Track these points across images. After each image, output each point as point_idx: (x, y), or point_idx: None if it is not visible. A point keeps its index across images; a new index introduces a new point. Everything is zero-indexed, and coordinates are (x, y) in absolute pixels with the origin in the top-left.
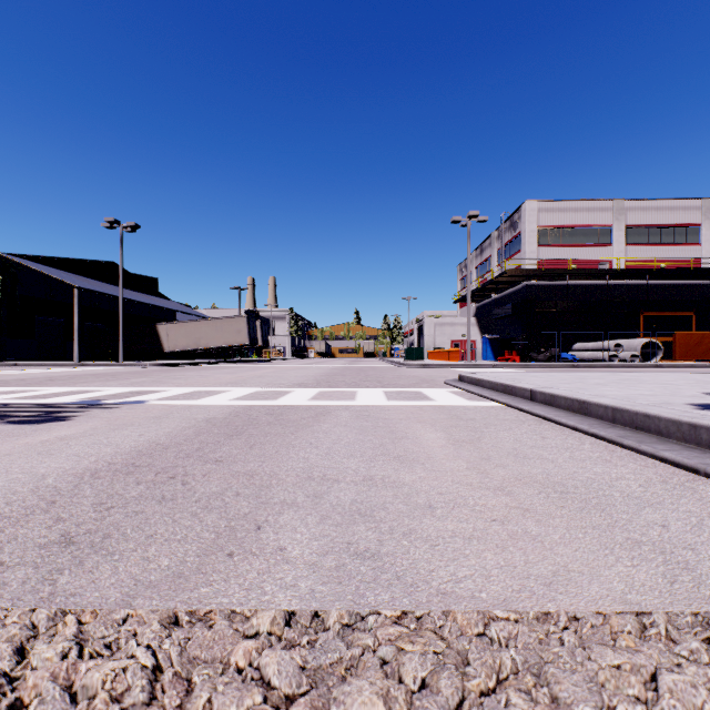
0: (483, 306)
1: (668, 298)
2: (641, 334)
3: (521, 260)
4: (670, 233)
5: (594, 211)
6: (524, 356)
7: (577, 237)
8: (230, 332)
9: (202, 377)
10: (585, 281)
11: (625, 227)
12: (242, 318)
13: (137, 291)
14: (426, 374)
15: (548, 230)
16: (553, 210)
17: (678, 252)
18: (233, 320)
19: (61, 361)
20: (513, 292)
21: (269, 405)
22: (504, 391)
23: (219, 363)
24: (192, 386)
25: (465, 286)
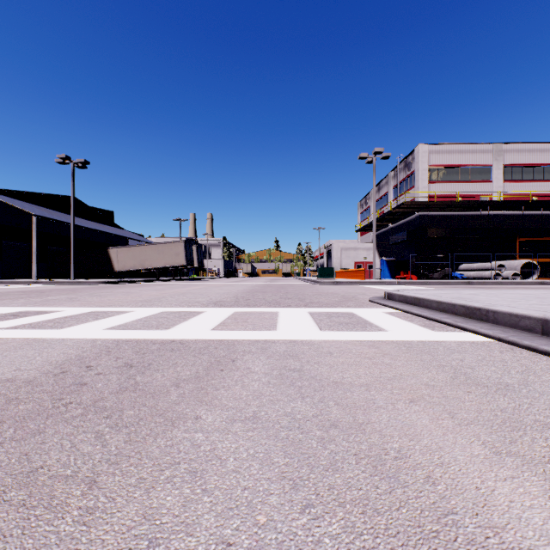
0: (380, 234)
1: (539, 226)
2: (518, 256)
3: (415, 194)
4: (541, 171)
5: (476, 153)
6: (421, 275)
7: (462, 175)
8: (170, 255)
9: (125, 294)
10: (469, 211)
11: (502, 167)
12: (180, 243)
13: (94, 221)
14: (343, 291)
15: (438, 169)
16: (441, 152)
17: (547, 187)
18: (172, 244)
19: (26, 279)
20: (407, 221)
21: (149, 340)
22: (468, 314)
23: (159, 281)
24: (96, 305)
25: (366, 217)
